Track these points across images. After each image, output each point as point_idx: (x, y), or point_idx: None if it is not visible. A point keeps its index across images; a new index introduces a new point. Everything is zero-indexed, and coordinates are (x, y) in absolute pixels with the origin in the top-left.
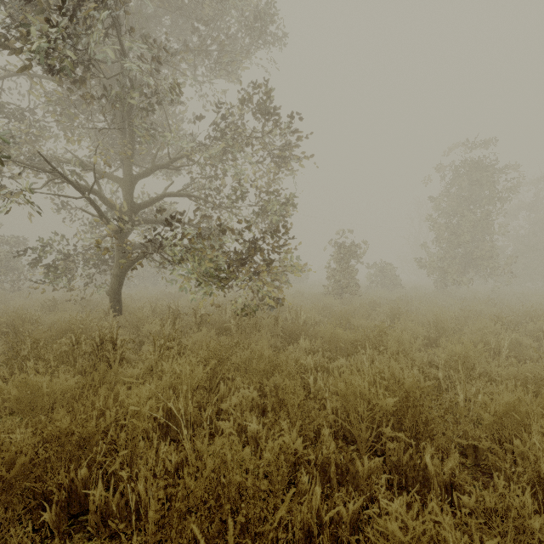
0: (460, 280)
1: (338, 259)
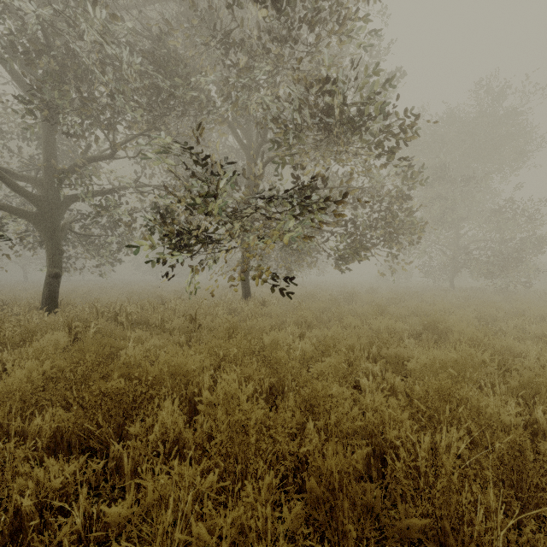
0: None
1: None
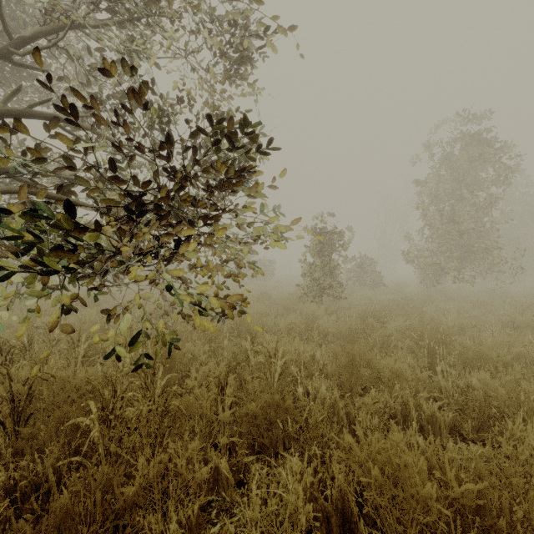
0: (461, 277)
1: (317, 251)
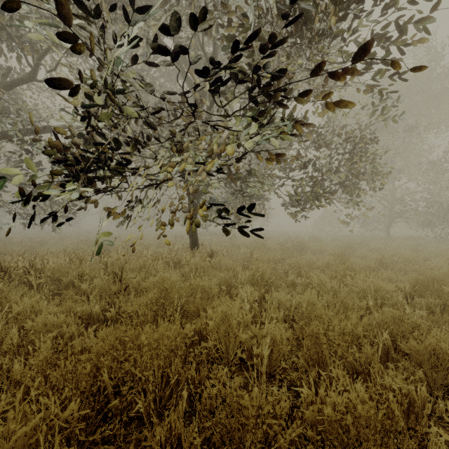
0: None
1: None
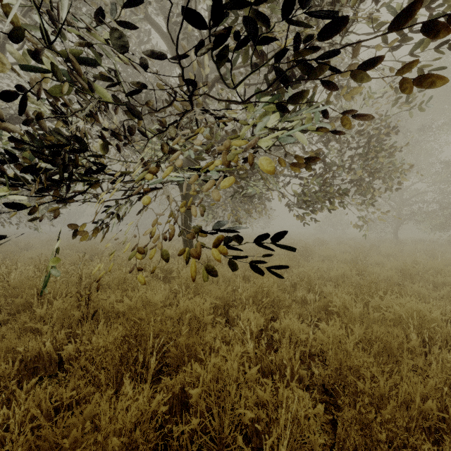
0: None
1: None
